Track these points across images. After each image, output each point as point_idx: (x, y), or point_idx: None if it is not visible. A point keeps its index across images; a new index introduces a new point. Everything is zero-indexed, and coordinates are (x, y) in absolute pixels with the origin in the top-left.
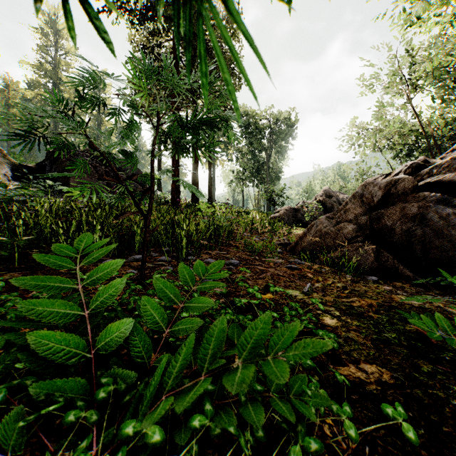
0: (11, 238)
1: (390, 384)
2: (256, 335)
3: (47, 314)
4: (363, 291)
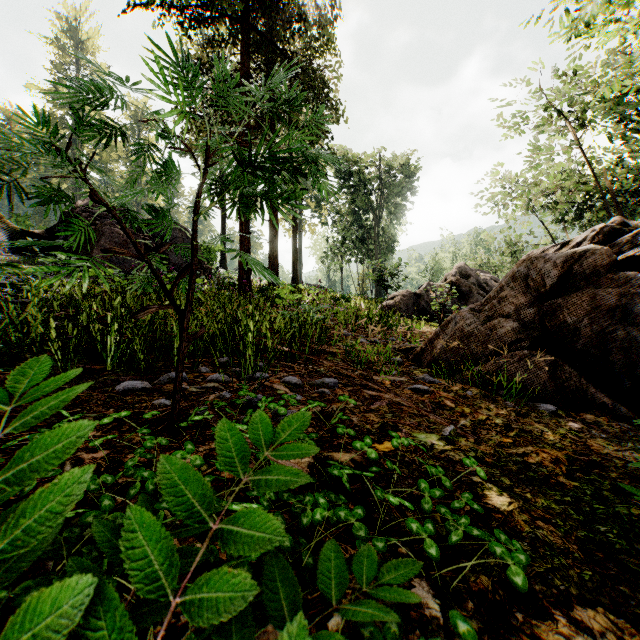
0: None
1: None
2: None
3: None
4: (538, 433)
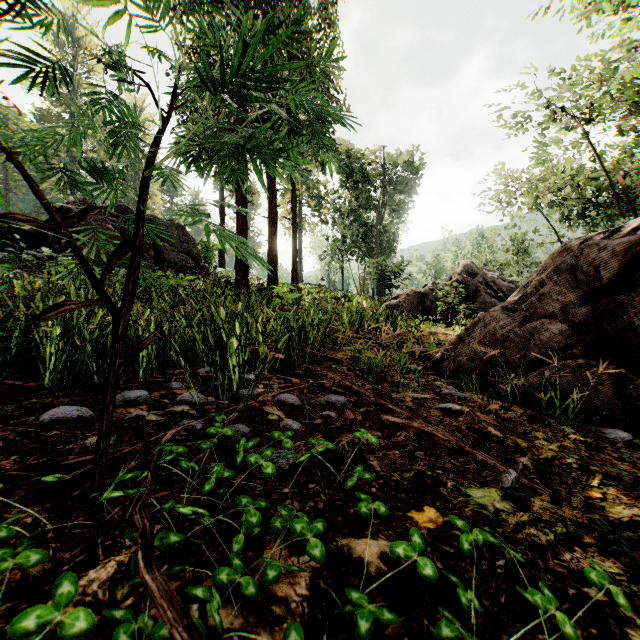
0: None
1: None
2: None
3: None
4: (629, 479)
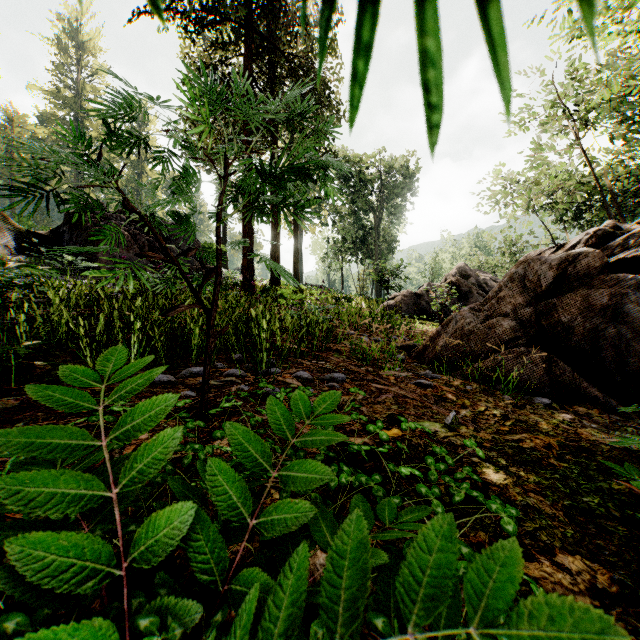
0: (9, 341)
1: (613, 594)
2: (431, 566)
3: (44, 500)
4: (532, 423)
